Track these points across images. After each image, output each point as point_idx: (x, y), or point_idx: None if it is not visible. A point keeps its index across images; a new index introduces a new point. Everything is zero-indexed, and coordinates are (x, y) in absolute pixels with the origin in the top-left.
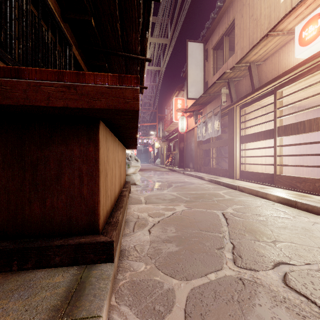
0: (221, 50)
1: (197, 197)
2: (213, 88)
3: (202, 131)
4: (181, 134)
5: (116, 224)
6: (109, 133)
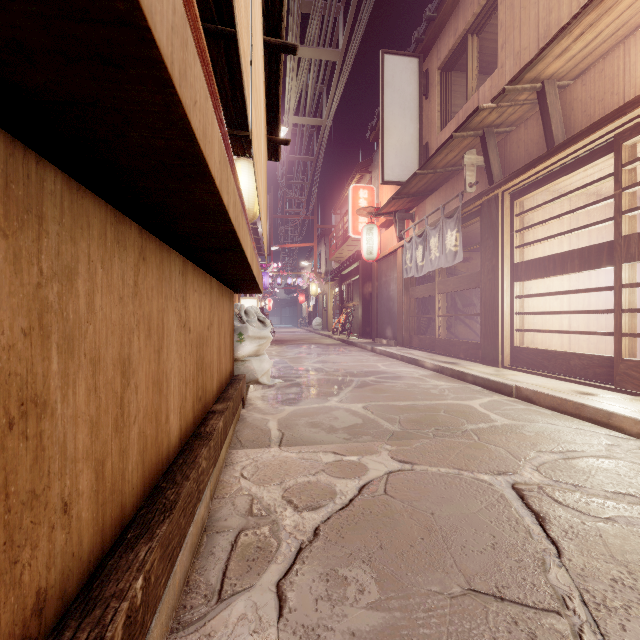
0: (458, 73)
1: (419, 420)
2: (445, 154)
3: (416, 255)
4: (366, 264)
5: None
6: (77, 201)
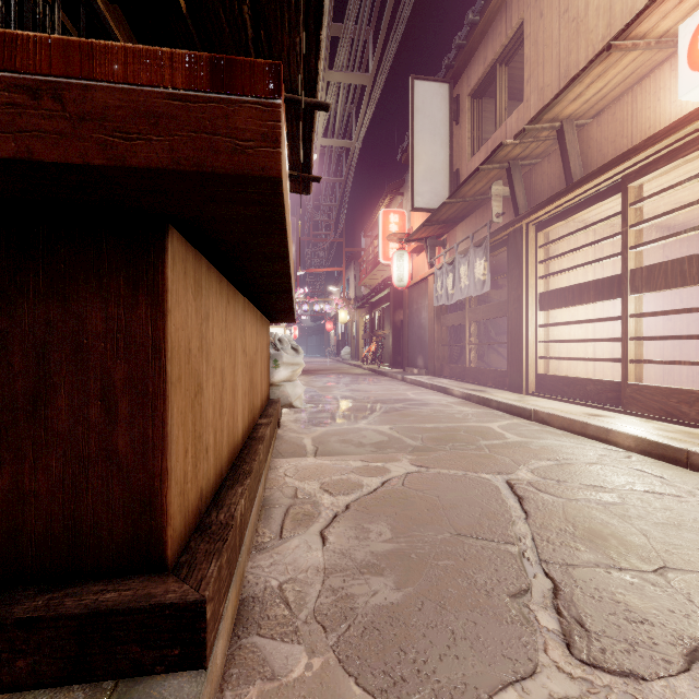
0: (489, 99)
1: (439, 438)
2: (473, 184)
3: (447, 283)
4: (397, 291)
5: (224, 532)
6: (209, 273)
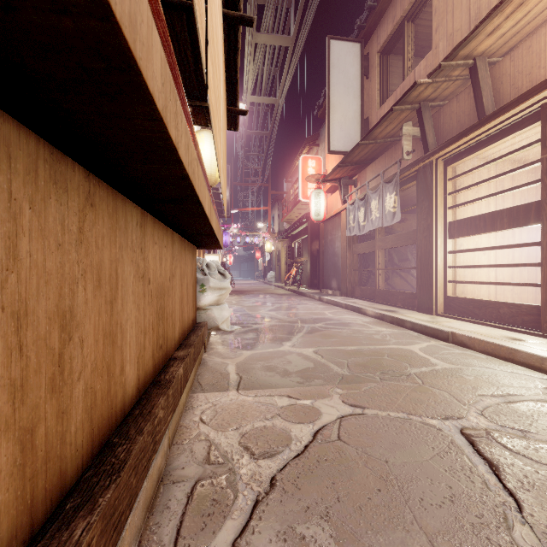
0: (396, 56)
1: (365, 364)
2: (385, 126)
3: (359, 216)
4: (314, 225)
5: None
6: None
